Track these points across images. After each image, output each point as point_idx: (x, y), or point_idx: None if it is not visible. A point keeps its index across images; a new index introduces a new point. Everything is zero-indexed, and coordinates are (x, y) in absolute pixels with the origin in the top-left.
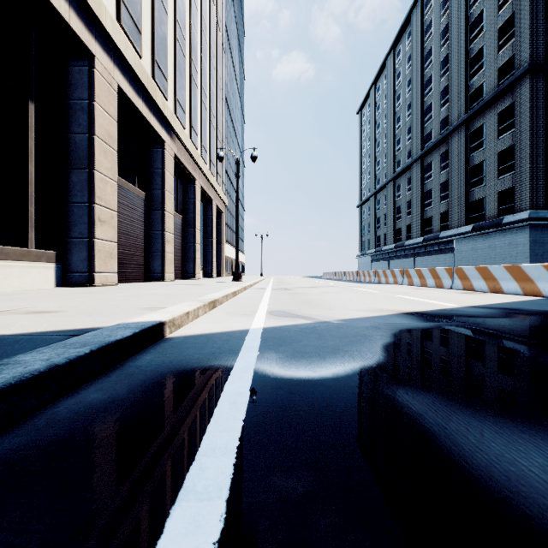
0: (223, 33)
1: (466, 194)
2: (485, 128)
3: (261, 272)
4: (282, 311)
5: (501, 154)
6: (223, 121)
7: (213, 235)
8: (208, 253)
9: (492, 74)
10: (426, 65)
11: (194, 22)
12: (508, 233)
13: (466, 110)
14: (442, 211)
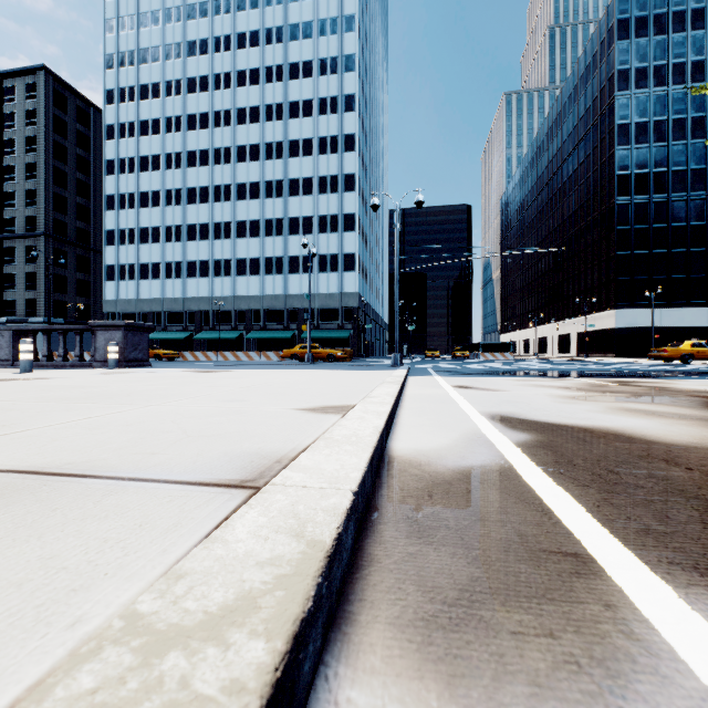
0: None
1: (1, 293)
2: (18, 251)
3: None
4: None
5: (28, 275)
6: None
7: None
8: None
9: (23, 217)
10: None
11: None
12: None
13: (1, 229)
14: None
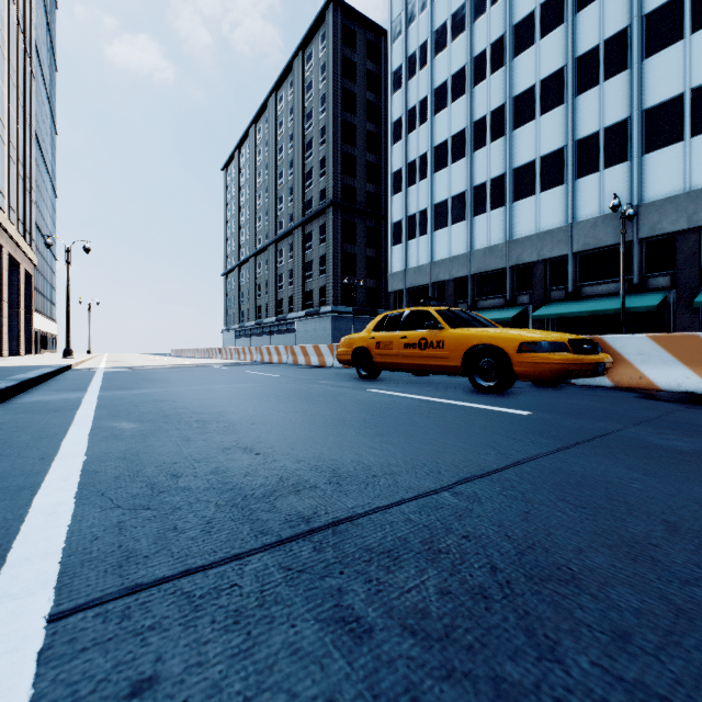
0: (33, 56)
1: (303, 285)
2: (314, 234)
3: (89, 349)
4: (113, 366)
5: (321, 259)
6: (32, 163)
7: (21, 305)
8: (13, 326)
9: (317, 194)
10: (280, 158)
11: (3, 76)
12: (323, 320)
13: (303, 214)
14: (290, 295)
